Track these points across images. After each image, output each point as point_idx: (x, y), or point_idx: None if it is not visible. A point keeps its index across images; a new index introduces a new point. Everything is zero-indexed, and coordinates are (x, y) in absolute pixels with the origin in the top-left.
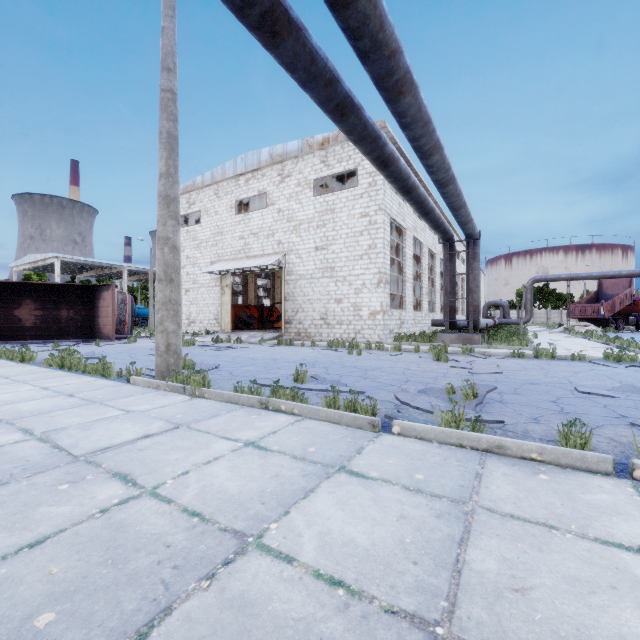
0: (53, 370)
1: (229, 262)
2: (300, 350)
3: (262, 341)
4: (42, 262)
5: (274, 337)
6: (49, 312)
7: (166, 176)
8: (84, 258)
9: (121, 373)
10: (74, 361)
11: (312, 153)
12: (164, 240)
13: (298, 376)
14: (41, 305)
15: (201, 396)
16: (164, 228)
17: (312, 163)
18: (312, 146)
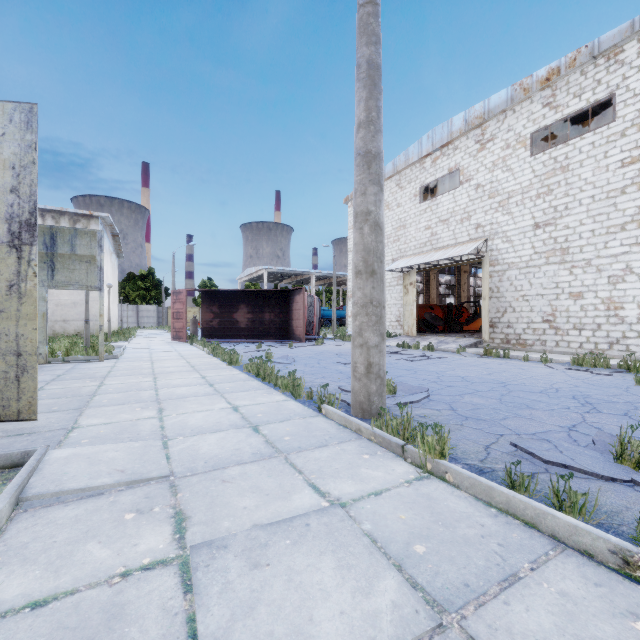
0: (250, 378)
1: (413, 257)
2: (528, 367)
3: (461, 350)
4: (255, 274)
5: (471, 344)
6: (256, 315)
7: (366, 125)
8: (283, 268)
9: (311, 394)
10: (267, 370)
11: (528, 98)
12: (363, 216)
13: (623, 450)
14: (251, 309)
15: (437, 474)
16: (363, 199)
17: (528, 112)
18: (529, 88)
